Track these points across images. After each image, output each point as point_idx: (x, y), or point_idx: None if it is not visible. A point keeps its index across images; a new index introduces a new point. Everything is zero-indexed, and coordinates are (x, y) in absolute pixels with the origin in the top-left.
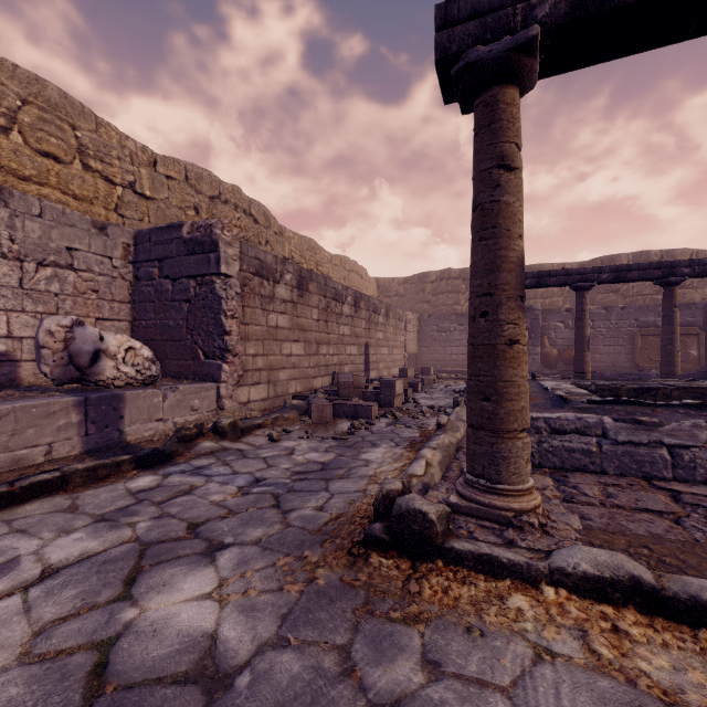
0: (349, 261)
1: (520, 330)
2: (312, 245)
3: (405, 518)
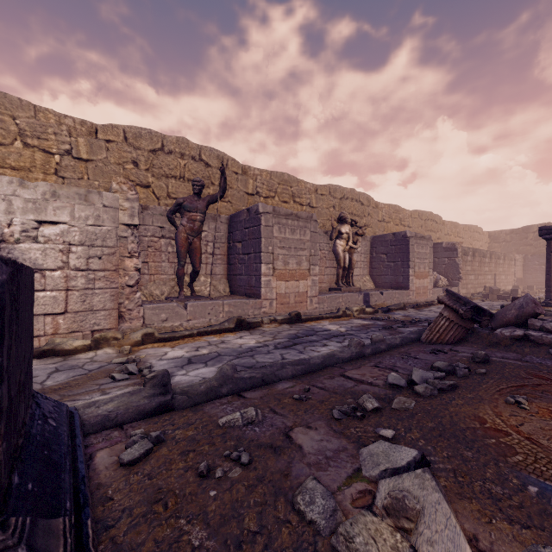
0: (473, 227)
1: None
2: (455, 225)
3: None
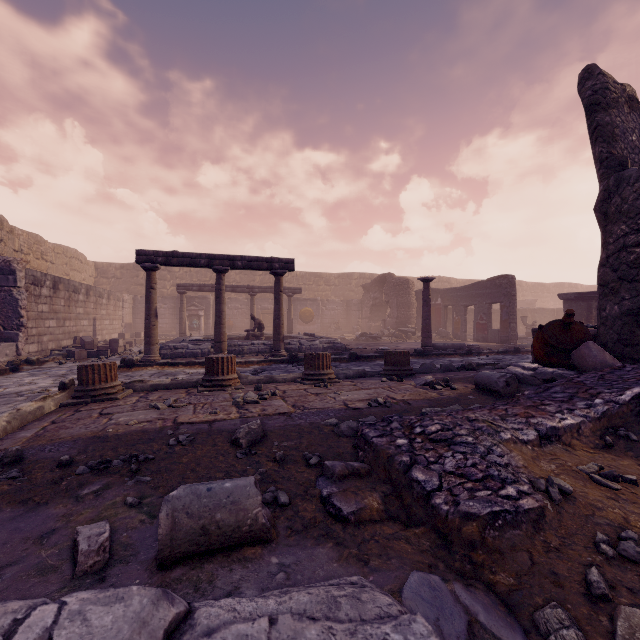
0: (71, 250)
1: (156, 323)
2: (38, 240)
3: (129, 361)
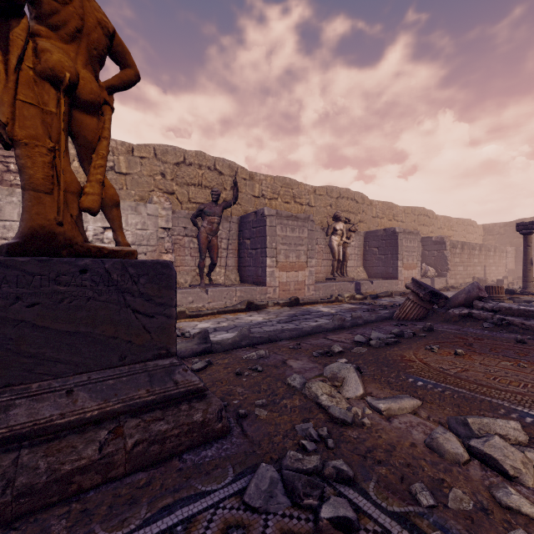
0: (466, 220)
1: (531, 268)
2: (448, 219)
3: (510, 290)
